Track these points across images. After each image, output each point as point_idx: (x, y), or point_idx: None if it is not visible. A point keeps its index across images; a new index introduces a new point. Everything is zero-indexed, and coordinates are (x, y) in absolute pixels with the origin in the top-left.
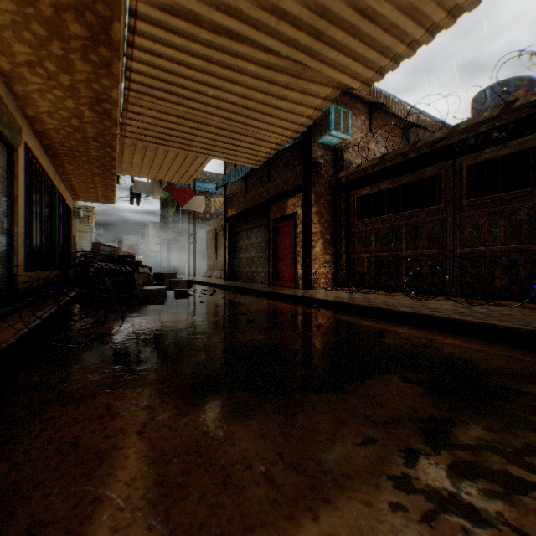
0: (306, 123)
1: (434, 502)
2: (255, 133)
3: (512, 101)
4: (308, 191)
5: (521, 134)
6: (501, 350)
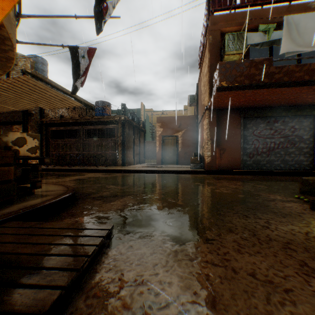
0: (29, 108)
1: (53, 179)
2: (4, 106)
3: (93, 117)
4: (27, 124)
5: (95, 125)
6: (79, 173)
